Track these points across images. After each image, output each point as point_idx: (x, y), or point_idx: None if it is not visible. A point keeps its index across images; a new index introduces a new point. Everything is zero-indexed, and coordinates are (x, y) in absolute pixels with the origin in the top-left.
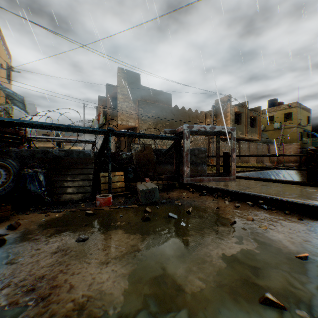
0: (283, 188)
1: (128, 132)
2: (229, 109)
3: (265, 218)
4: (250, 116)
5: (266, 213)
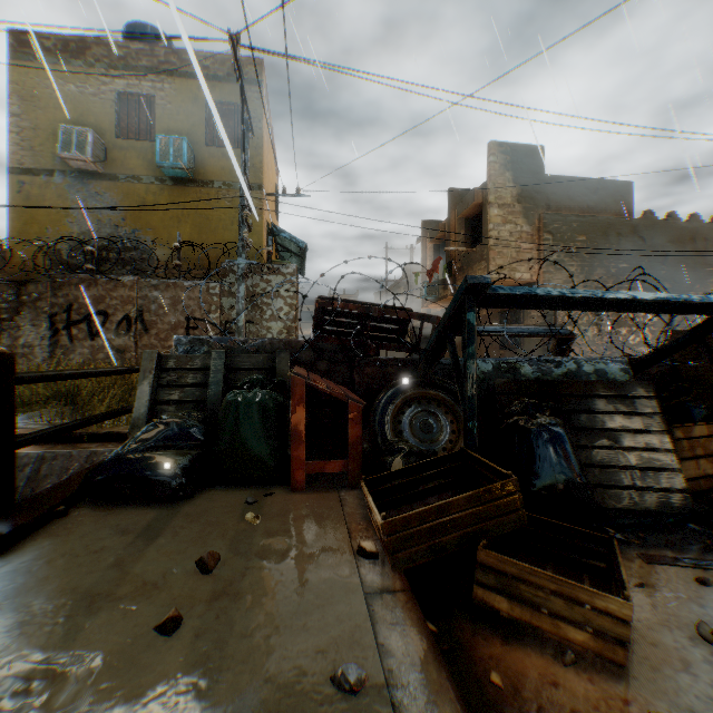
0: None
1: None
2: None
3: None
4: None
5: None
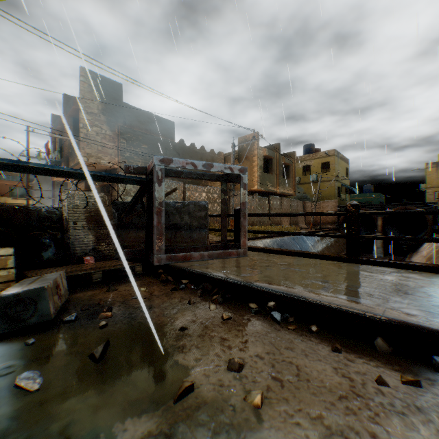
0: (315, 268)
1: (8, 160)
2: (256, 151)
3: (271, 353)
4: (283, 163)
5: (277, 334)
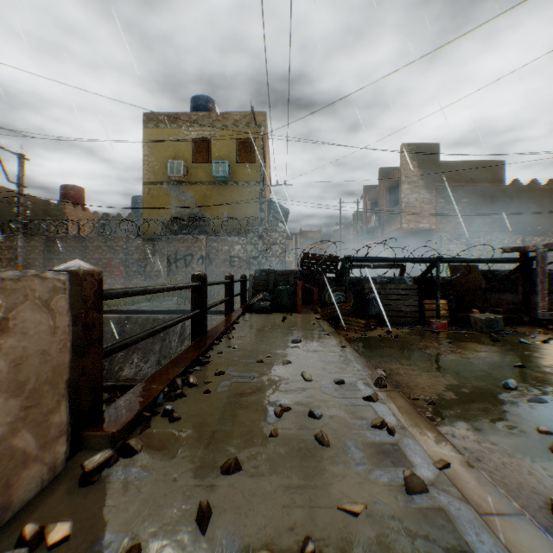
0: None
1: (457, 259)
2: None
3: None
4: None
5: None
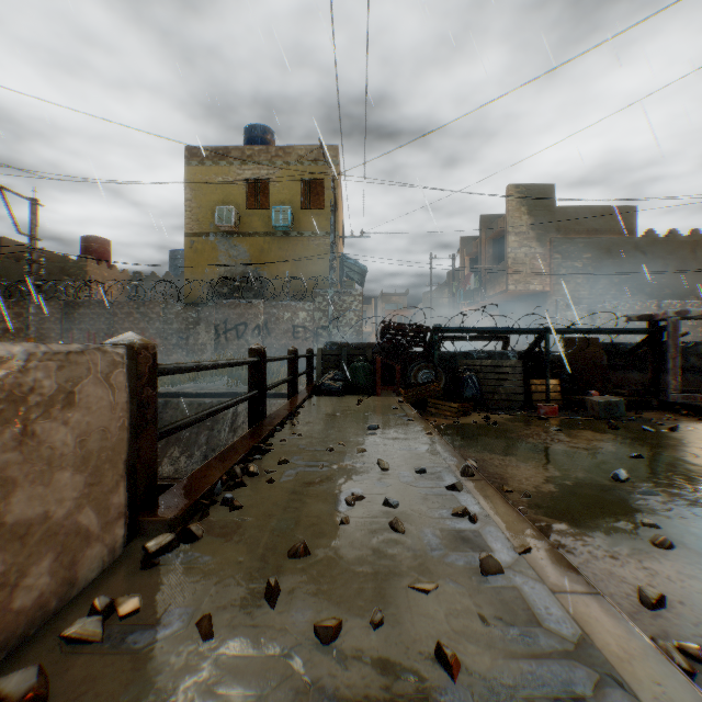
0: None
1: (571, 329)
2: None
3: None
4: None
5: None
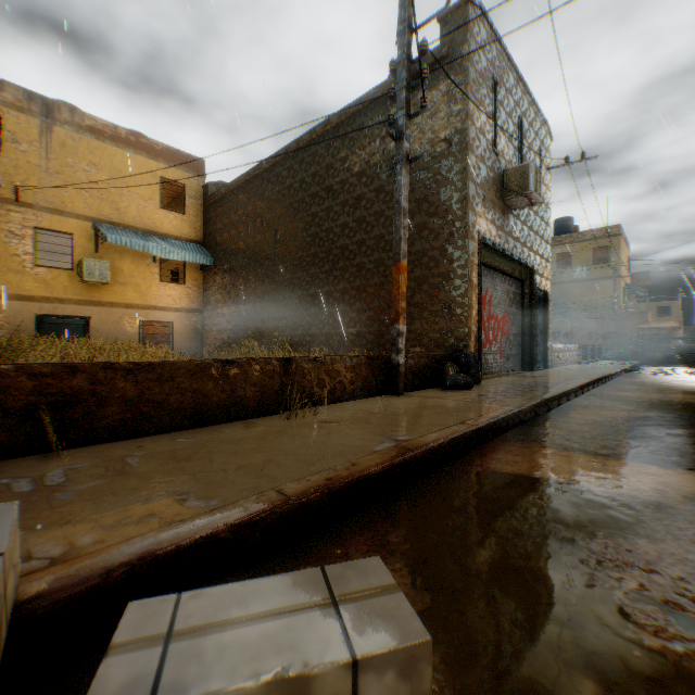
0: None
1: None
2: None
3: None
4: None
5: None
